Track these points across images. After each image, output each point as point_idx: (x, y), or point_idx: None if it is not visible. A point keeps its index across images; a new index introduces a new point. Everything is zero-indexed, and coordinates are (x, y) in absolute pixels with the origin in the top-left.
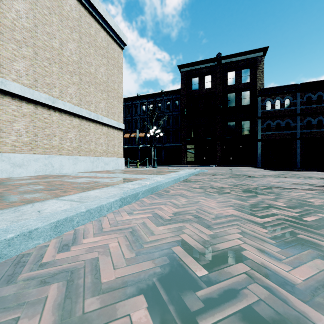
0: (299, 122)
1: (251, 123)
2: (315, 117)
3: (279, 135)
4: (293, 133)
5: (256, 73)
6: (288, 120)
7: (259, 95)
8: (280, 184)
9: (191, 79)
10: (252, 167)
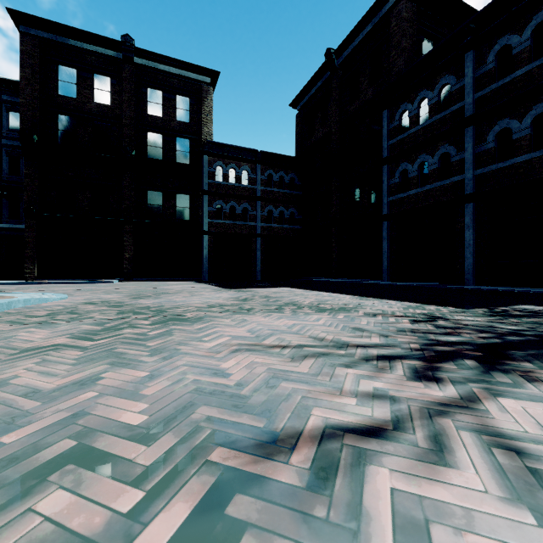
0: (260, 210)
1: (193, 200)
2: (277, 206)
3: (235, 228)
4: (252, 226)
5: (200, 111)
6: (247, 205)
7: (206, 152)
8: (262, 372)
9: (54, 64)
10: (194, 281)
